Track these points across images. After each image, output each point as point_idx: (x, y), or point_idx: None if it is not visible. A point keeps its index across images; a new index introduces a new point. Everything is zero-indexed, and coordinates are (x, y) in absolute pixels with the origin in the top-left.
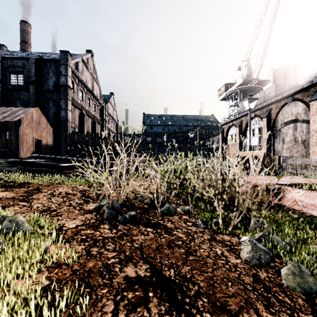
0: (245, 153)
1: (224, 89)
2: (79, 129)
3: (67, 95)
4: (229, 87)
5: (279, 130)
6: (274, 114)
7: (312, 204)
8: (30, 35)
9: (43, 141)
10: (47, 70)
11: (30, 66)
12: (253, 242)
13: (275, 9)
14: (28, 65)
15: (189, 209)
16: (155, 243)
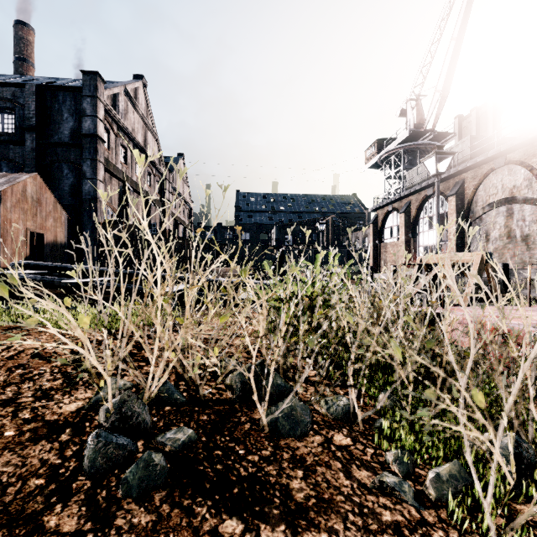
0: (436, 257)
1: (376, 148)
2: (120, 216)
3: (96, 153)
4: (385, 145)
5: (478, 217)
6: (469, 188)
7: None
8: (33, 47)
9: (48, 237)
10: (58, 107)
11: (27, 99)
12: None
13: (466, 8)
14: (23, 97)
15: (349, 409)
16: None
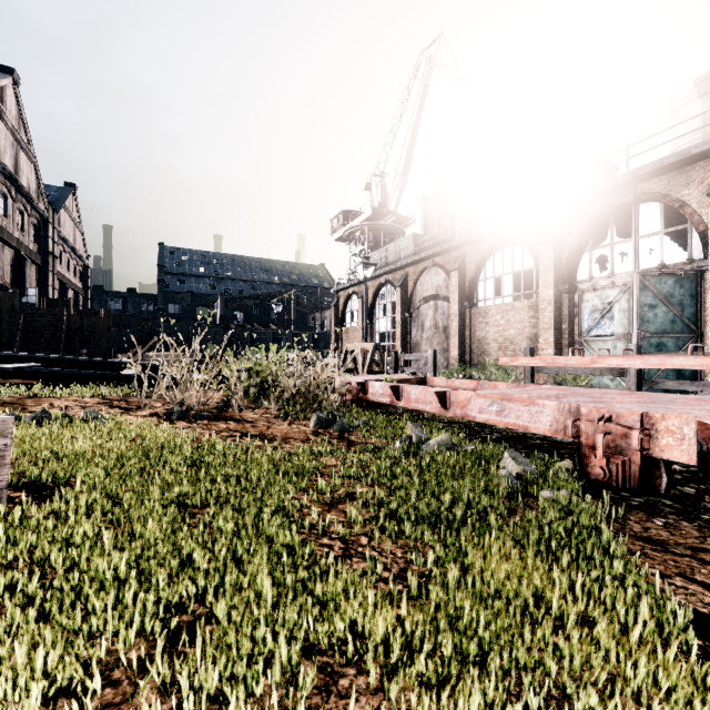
0: (355, 345)
1: (342, 220)
2: None
3: None
4: (351, 219)
5: (417, 308)
6: (411, 282)
7: (383, 393)
8: None
9: None
10: None
11: None
12: (319, 414)
13: (421, 101)
14: None
15: (272, 409)
16: (240, 426)
